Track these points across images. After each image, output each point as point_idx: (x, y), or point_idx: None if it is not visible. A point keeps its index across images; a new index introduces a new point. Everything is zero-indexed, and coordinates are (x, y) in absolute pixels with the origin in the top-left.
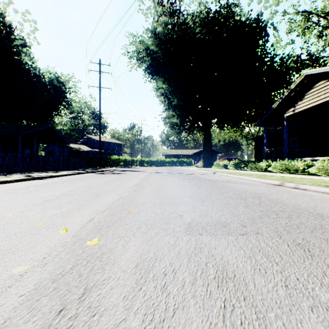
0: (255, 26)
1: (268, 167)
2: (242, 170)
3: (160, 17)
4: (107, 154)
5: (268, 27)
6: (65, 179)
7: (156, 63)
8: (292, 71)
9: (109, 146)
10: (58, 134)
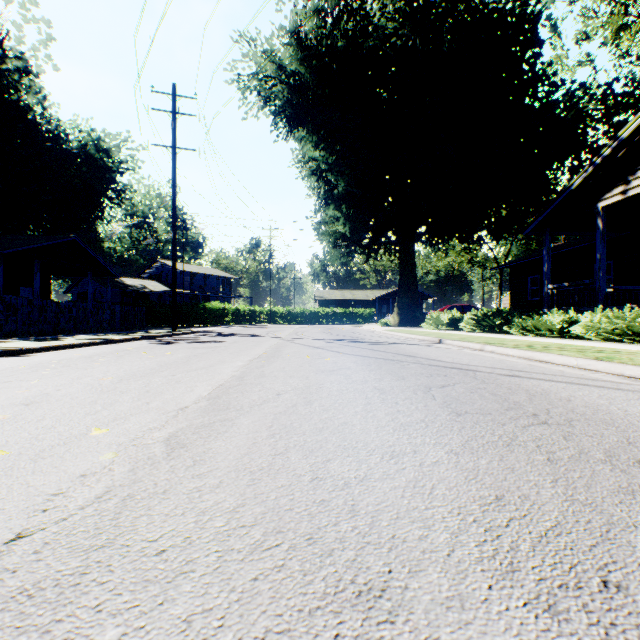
0: (519, 16)
1: (568, 327)
2: (496, 333)
3: (308, 0)
4: (200, 300)
5: (540, 25)
6: (30, 361)
7: (300, 99)
8: (590, 120)
9: (205, 283)
10: (91, 255)
